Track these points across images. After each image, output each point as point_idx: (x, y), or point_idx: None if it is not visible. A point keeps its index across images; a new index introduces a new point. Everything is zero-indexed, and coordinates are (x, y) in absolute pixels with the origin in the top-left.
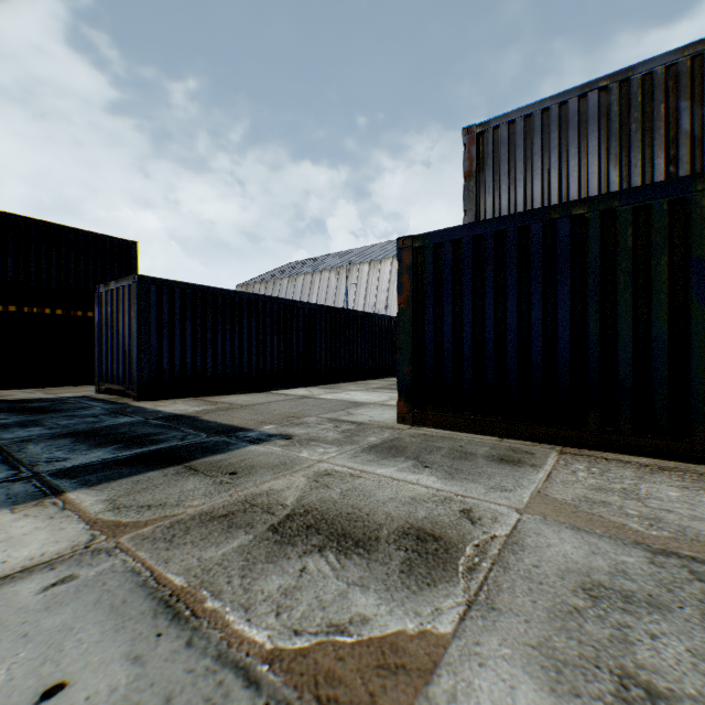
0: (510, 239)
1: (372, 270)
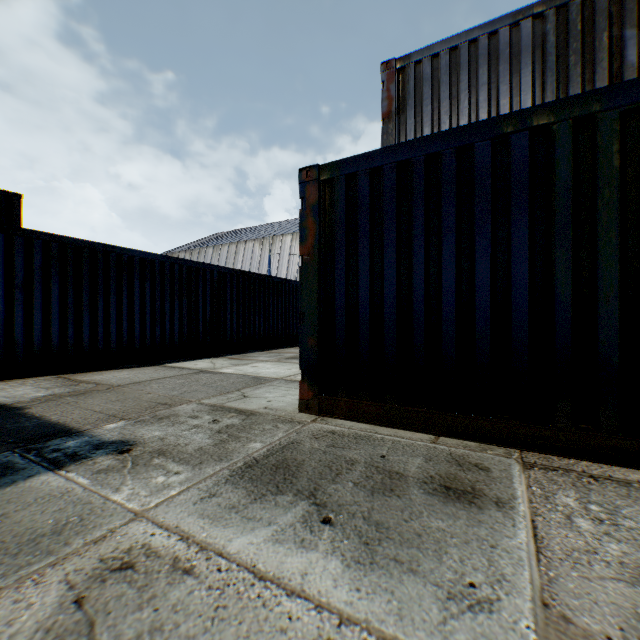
0: (447, 165)
1: (295, 241)
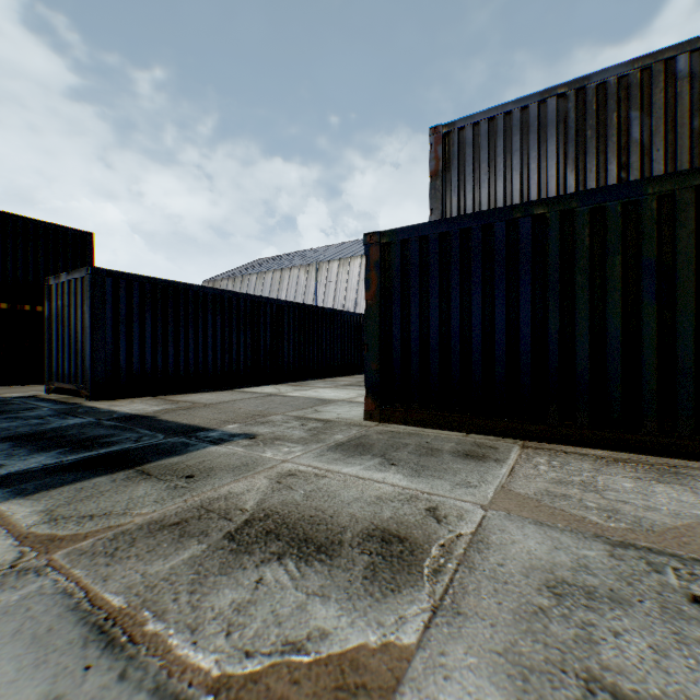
0: (475, 237)
1: (342, 268)
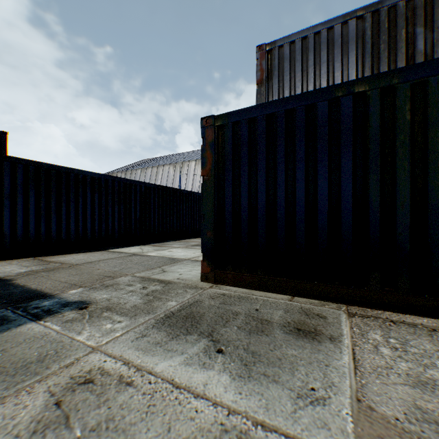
0: (299, 116)
1: (197, 165)
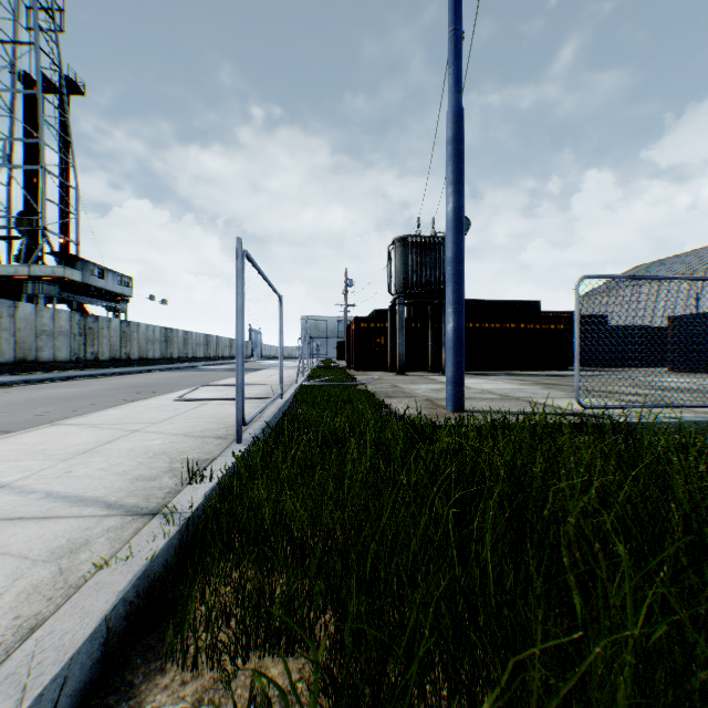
0: (700, 319)
1: None
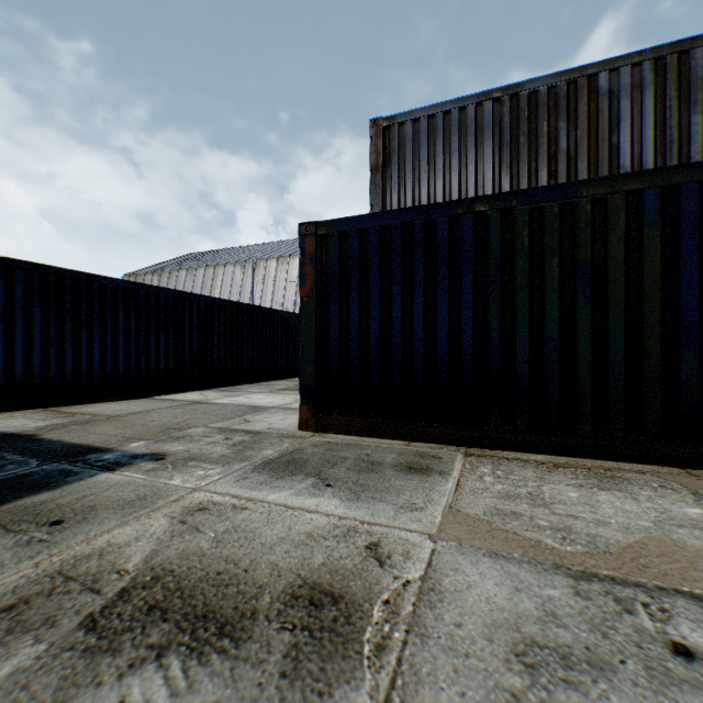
0: (417, 232)
1: (281, 266)
